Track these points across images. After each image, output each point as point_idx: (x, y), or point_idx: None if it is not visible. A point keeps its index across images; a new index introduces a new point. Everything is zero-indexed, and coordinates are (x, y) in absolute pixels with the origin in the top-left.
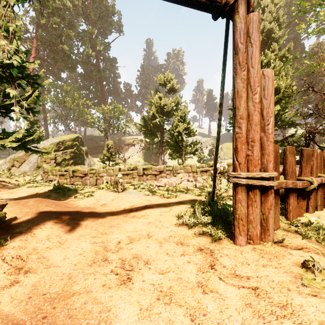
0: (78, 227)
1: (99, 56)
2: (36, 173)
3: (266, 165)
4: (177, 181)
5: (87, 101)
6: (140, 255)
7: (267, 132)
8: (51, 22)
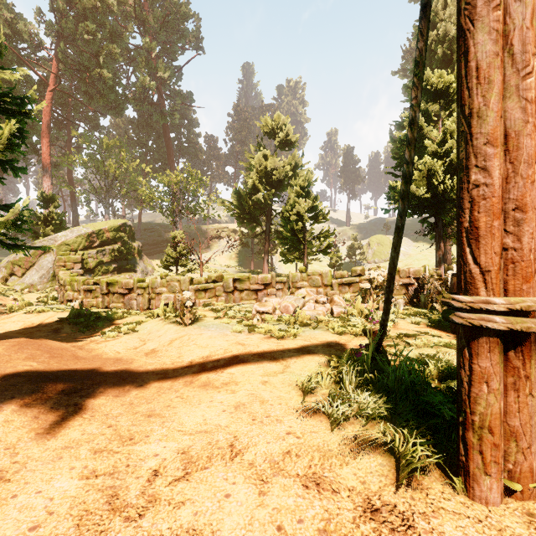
0: (75, 417)
1: (164, 90)
2: (51, 286)
3: None
4: (296, 302)
5: (143, 165)
6: (201, 534)
7: None
8: (81, 30)
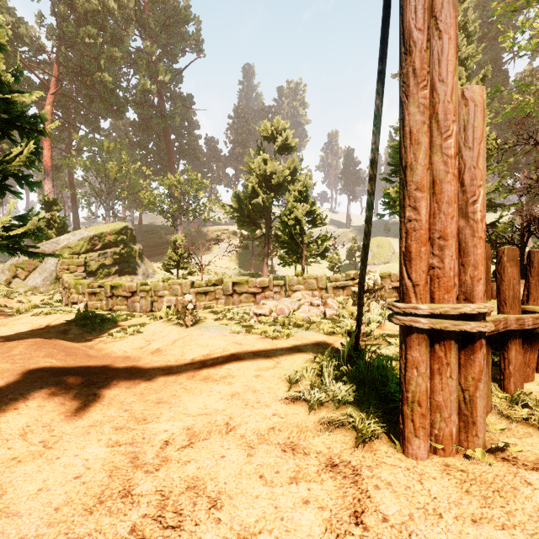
0: (96, 404)
1: (164, 92)
2: (54, 289)
3: (470, 288)
4: (292, 305)
5: (143, 168)
6: (203, 480)
7: (473, 218)
8: (82, 34)
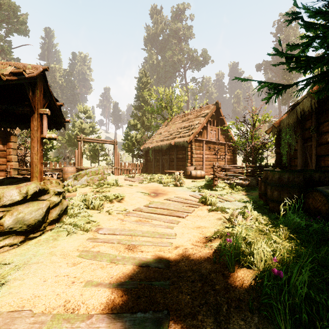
0: None
1: None
2: None
3: (119, 165)
4: None
5: None
6: None
7: (119, 161)
8: None
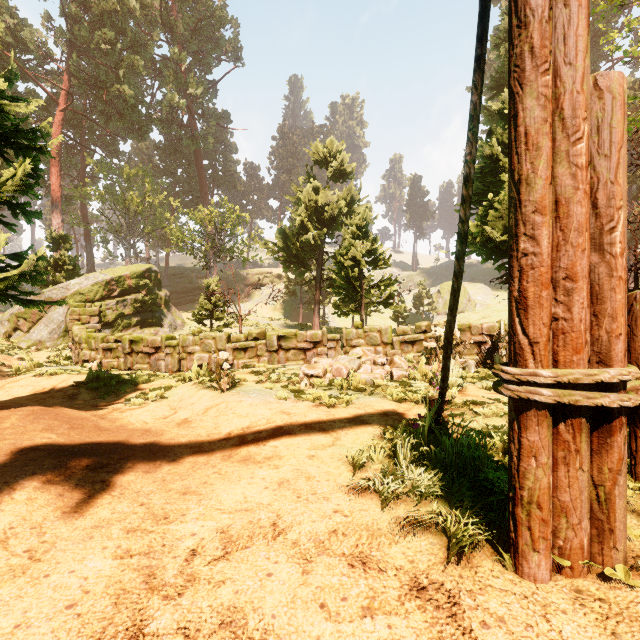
0: (103, 495)
1: (195, 109)
2: (63, 343)
3: (606, 347)
4: (351, 364)
5: (170, 199)
6: (242, 612)
7: (610, 251)
8: (97, 39)
